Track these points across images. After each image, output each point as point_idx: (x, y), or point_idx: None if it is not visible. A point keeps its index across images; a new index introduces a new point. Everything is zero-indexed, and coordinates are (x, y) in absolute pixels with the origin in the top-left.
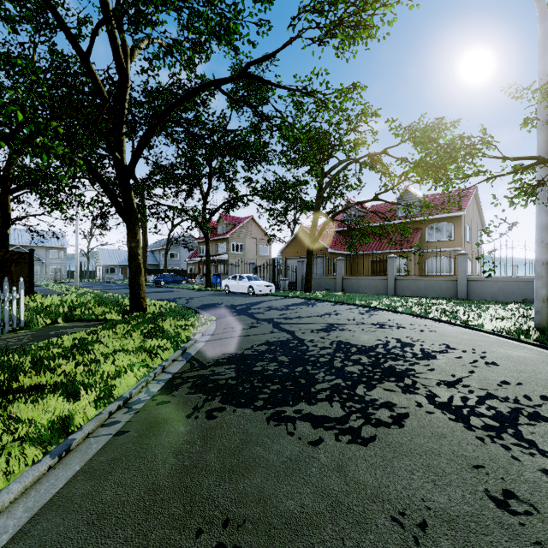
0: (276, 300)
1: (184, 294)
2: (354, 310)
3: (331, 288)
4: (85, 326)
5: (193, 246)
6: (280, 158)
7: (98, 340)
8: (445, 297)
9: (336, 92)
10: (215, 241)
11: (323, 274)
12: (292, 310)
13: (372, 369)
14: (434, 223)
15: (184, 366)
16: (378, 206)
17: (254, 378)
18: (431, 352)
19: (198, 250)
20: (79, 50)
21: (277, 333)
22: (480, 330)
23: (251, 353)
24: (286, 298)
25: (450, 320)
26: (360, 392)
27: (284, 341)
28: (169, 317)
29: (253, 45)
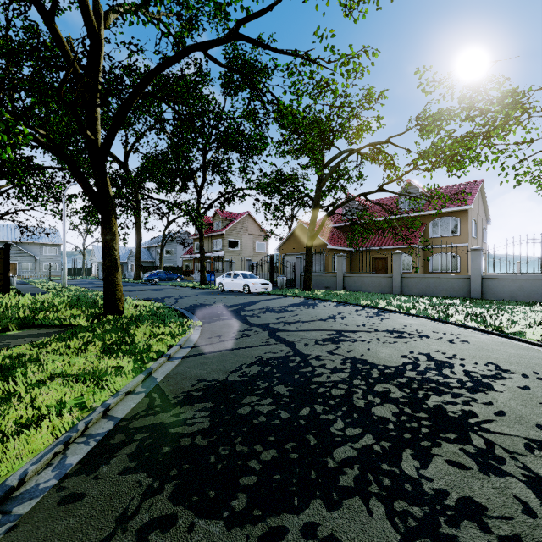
0: (272, 299)
1: (175, 292)
2: (361, 312)
3: (332, 286)
4: (39, 335)
5: (189, 242)
6: (277, 147)
7: (38, 358)
8: (457, 296)
9: (344, 57)
10: (211, 237)
11: (322, 271)
12: (291, 312)
13: (412, 412)
14: (439, 217)
15: (139, 405)
16: (379, 201)
17: (237, 433)
18: (482, 377)
19: (193, 247)
20: (40, 9)
21: (274, 345)
22: (523, 340)
23: (237, 379)
24: (284, 297)
25: (477, 326)
26: (409, 470)
27: (282, 357)
28: (146, 322)
29: (247, 12)
